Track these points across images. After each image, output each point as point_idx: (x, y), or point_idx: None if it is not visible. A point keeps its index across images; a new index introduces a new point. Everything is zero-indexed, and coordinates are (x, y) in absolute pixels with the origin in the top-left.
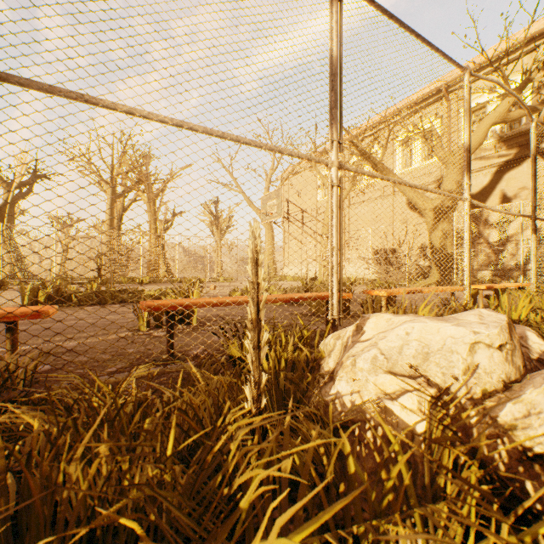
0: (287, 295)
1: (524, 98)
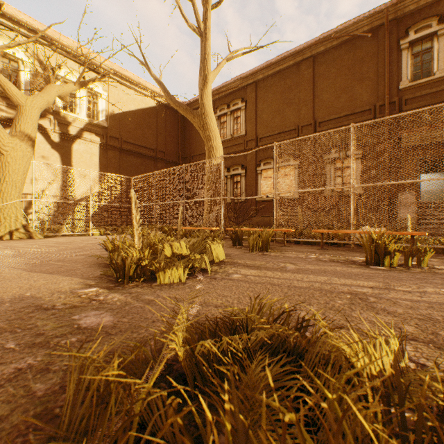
0: (347, 230)
1: (24, 72)
